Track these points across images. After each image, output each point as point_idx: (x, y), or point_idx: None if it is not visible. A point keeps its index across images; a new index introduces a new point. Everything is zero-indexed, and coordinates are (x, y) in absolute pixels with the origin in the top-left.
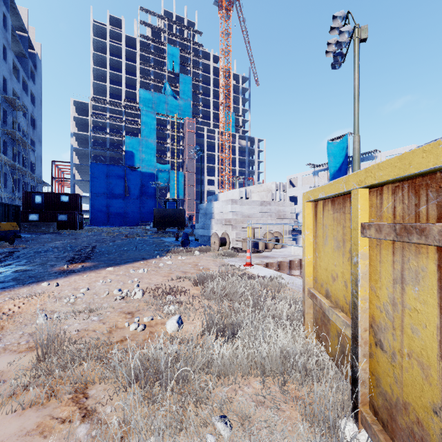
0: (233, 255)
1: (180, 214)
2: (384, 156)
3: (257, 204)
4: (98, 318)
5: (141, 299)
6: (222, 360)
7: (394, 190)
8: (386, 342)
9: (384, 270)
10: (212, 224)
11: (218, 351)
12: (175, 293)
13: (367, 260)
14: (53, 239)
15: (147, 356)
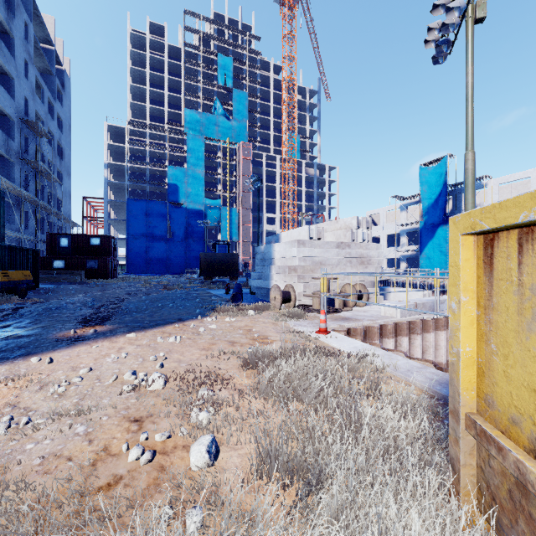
0: (301, 316)
1: (233, 260)
2: (496, 183)
3: (333, 246)
4: (85, 430)
5: (161, 391)
6: None
7: None
8: None
9: None
10: (272, 273)
11: None
12: (212, 383)
13: None
14: (77, 291)
15: None
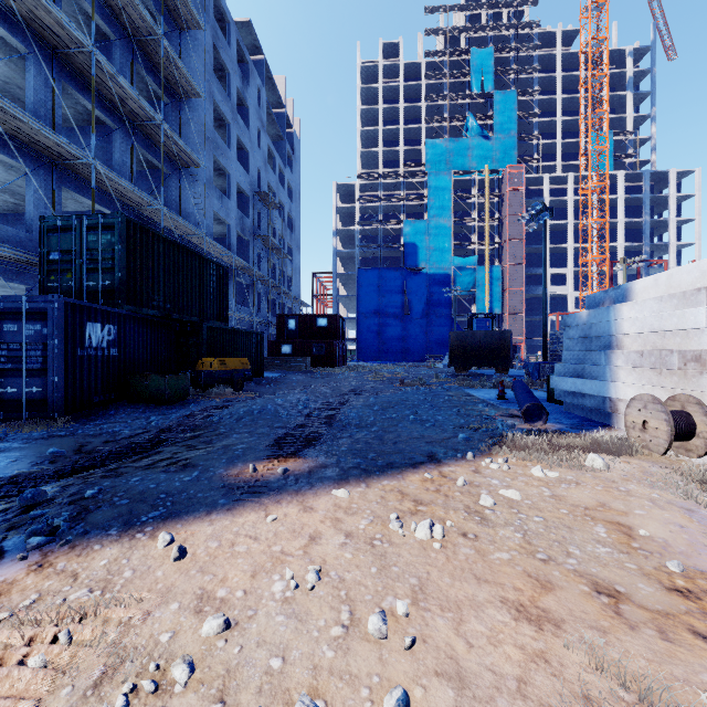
0: None
1: (501, 341)
2: None
3: None
4: None
5: None
6: None
7: None
8: None
9: None
10: (613, 366)
11: None
12: None
13: None
14: (298, 383)
15: None
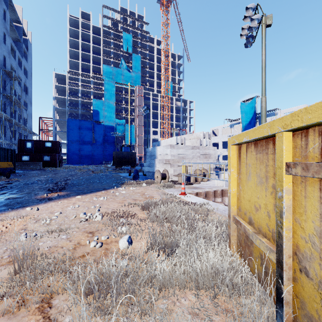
0: (171, 187)
1: (132, 156)
2: (283, 113)
3: (189, 148)
4: (66, 237)
5: (100, 221)
6: (163, 274)
7: (321, 131)
8: (312, 271)
9: (309, 205)
10: (155, 163)
11: (160, 268)
12: (126, 216)
13: (291, 194)
14: (39, 174)
15: (102, 270)
